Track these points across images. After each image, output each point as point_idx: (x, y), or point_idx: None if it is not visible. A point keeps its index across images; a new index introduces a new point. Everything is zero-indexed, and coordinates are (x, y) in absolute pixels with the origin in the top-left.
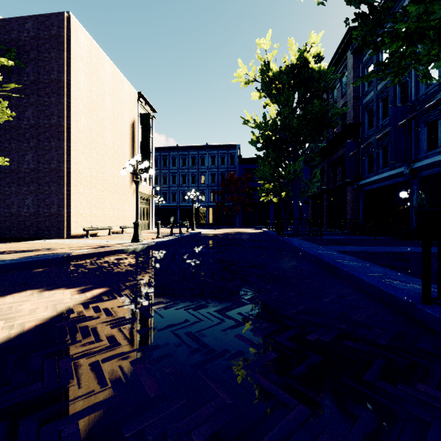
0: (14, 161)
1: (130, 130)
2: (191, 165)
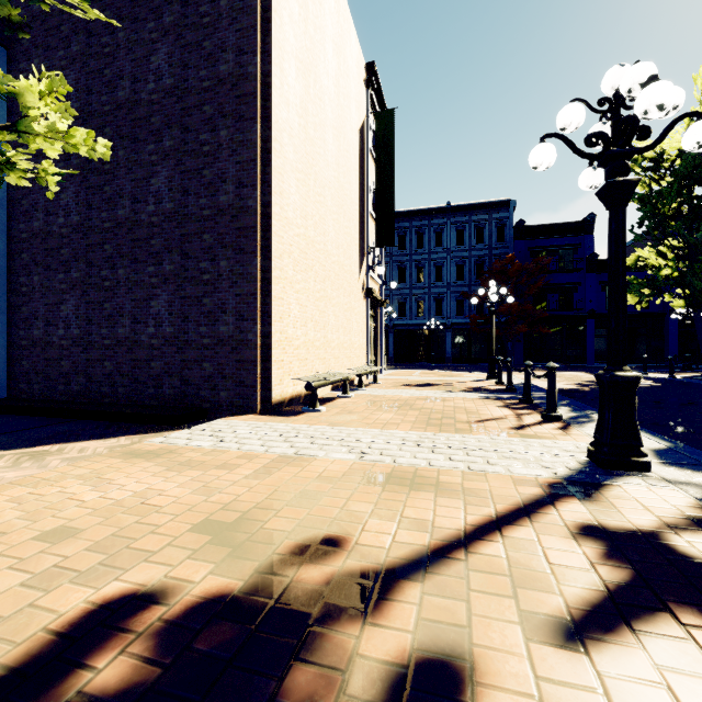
0: (124, 197)
1: (358, 145)
2: (415, 246)
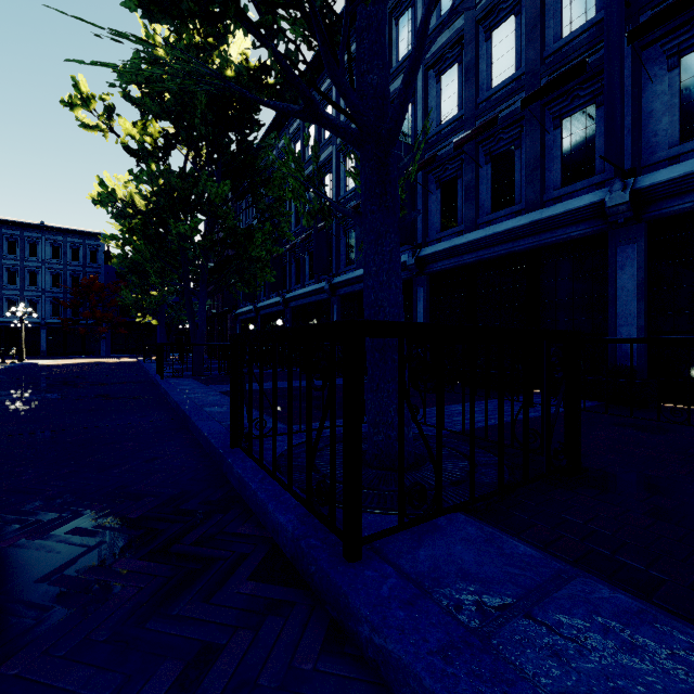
0: None
1: None
2: (6, 251)
